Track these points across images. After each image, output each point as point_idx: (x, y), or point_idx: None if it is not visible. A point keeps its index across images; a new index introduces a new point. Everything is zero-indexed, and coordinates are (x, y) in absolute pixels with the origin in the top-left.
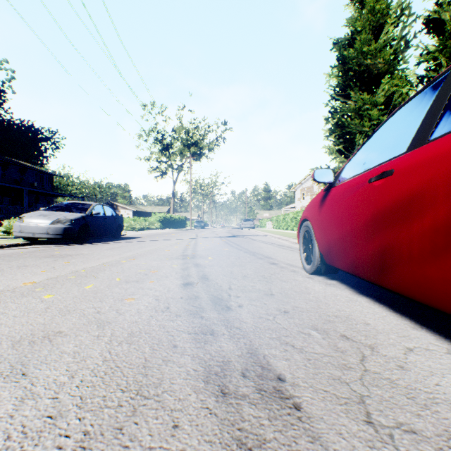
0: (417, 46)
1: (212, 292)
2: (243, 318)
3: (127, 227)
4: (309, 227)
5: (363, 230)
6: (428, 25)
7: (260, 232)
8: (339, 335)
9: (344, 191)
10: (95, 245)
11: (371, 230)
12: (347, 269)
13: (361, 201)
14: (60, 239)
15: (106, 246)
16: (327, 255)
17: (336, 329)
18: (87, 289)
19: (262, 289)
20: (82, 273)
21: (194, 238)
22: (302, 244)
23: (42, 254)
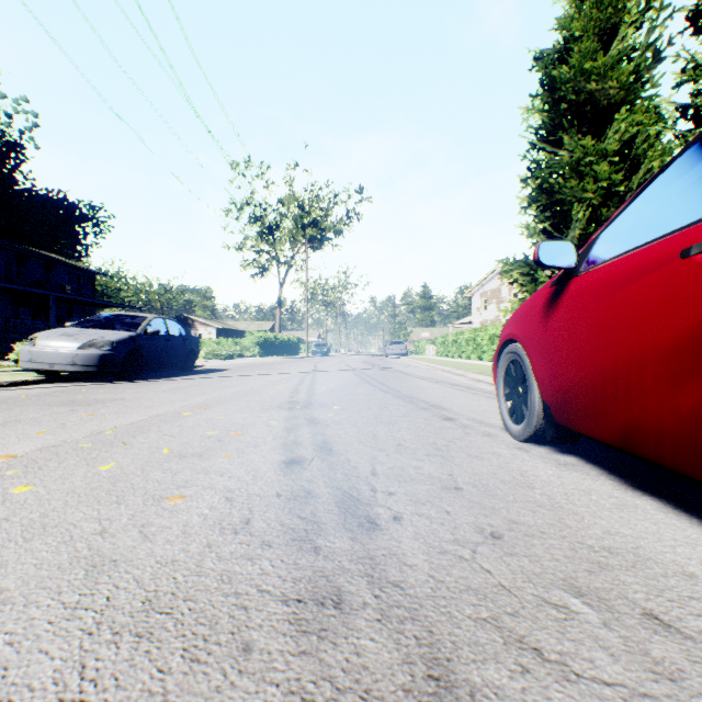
0: (677, 55)
1: (339, 482)
2: (406, 553)
3: (207, 353)
4: (518, 354)
5: (665, 362)
6: (695, 20)
7: (417, 362)
8: (640, 614)
9: (607, 281)
10: (149, 383)
11: (689, 361)
12: (610, 440)
13: (661, 300)
14: (97, 374)
15: (165, 386)
16: (561, 409)
17: (625, 592)
18: (102, 472)
19: (436, 476)
20: (106, 437)
21: (310, 372)
22: (503, 385)
23: (57, 399)
